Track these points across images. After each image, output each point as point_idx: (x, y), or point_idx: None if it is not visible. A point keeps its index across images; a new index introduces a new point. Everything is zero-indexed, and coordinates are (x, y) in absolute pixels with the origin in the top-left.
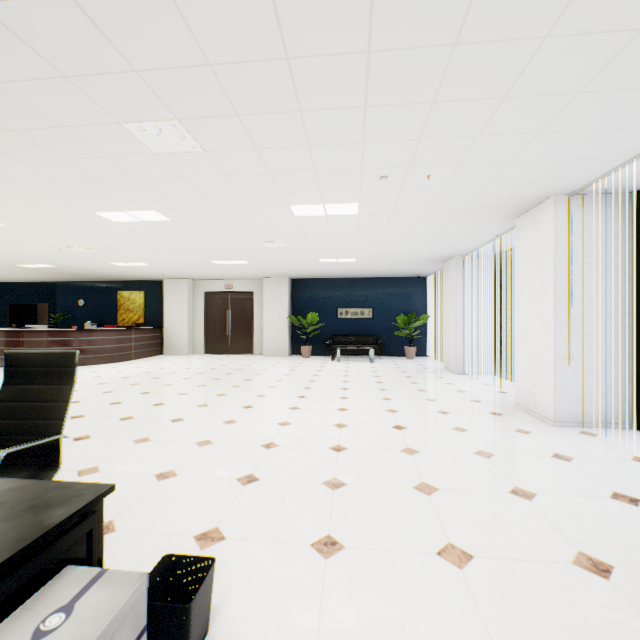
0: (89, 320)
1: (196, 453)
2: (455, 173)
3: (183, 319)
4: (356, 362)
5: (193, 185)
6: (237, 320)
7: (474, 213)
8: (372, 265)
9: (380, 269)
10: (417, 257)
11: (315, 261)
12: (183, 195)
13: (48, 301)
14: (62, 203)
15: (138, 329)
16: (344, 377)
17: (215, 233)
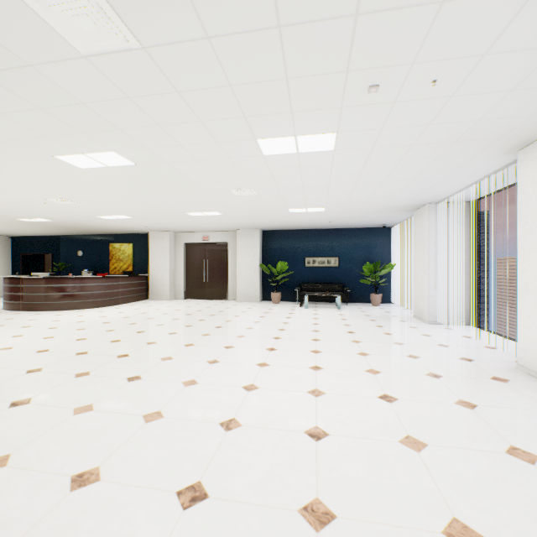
0: (86, 268)
1: (137, 435)
2: (472, 74)
3: (165, 268)
4: (324, 309)
5: (144, 111)
6: (213, 268)
7: (471, 144)
8: (340, 215)
9: (347, 219)
10: (387, 205)
11: (284, 211)
12: (137, 128)
13: (53, 252)
14: (17, 144)
15: (125, 276)
16: (314, 325)
17: (183, 180)
